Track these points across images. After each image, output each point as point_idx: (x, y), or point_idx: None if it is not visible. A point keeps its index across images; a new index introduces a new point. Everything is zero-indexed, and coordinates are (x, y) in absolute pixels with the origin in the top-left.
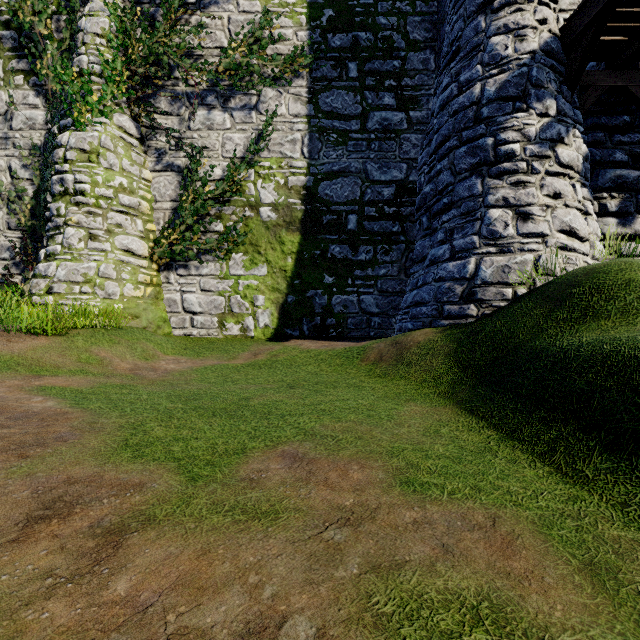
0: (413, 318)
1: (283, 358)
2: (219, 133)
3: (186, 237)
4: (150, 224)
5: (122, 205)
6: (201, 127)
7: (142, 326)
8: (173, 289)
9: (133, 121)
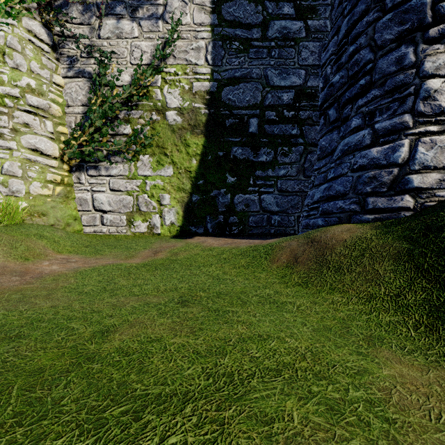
0: (325, 213)
1: (183, 257)
2: (127, 41)
3: (95, 138)
4: (61, 127)
5: (29, 105)
6: (110, 35)
7: (49, 223)
8: (84, 189)
9: (44, 28)
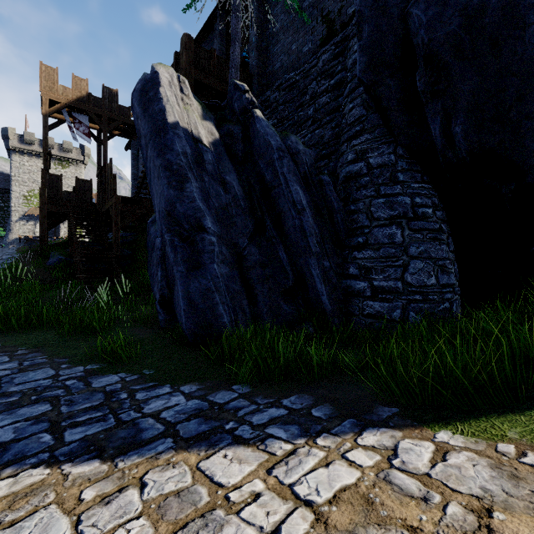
0: None
1: None
2: None
3: None
4: None
5: None
6: None
7: None
8: None
9: None
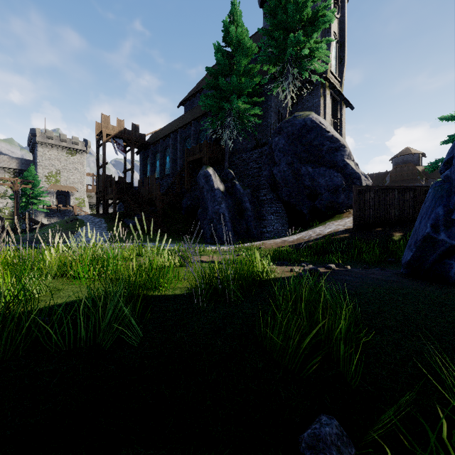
0: None
1: None
2: None
3: None
4: None
5: None
6: None
7: None
8: None
9: None
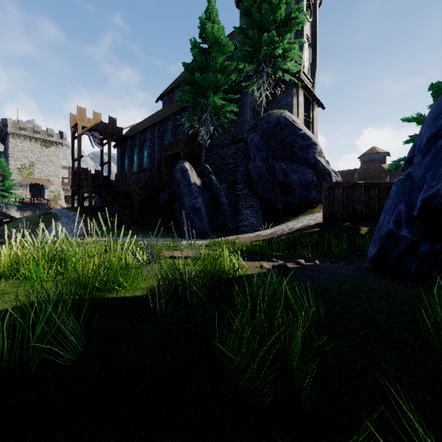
0: None
1: None
2: None
3: None
4: None
5: None
6: None
7: None
8: None
9: None
